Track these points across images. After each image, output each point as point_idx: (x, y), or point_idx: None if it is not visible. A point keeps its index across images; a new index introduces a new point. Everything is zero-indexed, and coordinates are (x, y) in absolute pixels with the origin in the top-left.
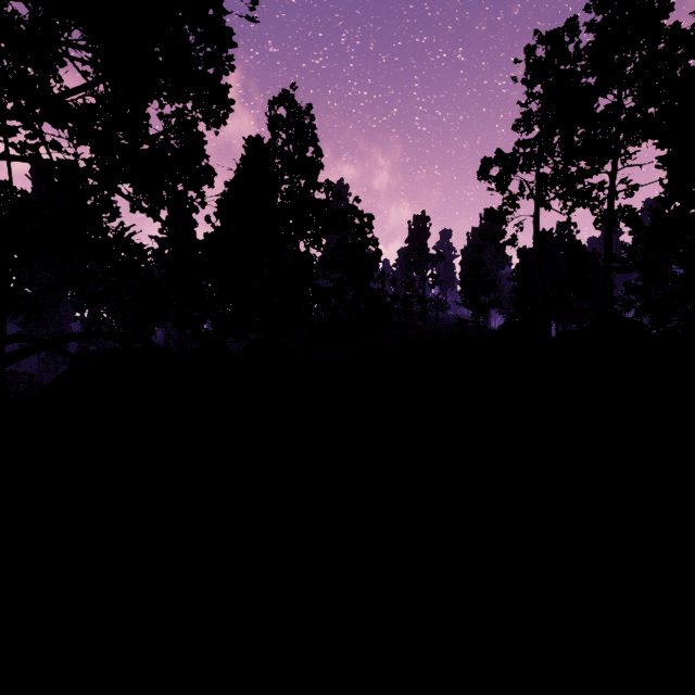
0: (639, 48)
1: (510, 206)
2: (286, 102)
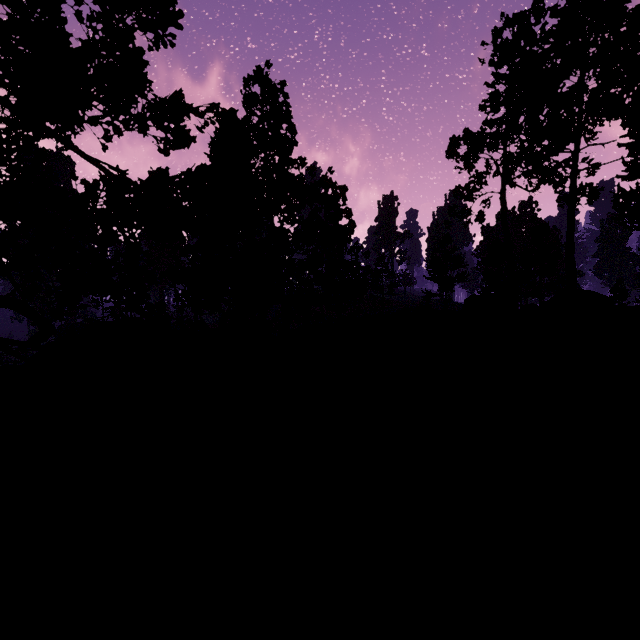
0: (602, 30)
1: (478, 183)
2: (260, 79)
